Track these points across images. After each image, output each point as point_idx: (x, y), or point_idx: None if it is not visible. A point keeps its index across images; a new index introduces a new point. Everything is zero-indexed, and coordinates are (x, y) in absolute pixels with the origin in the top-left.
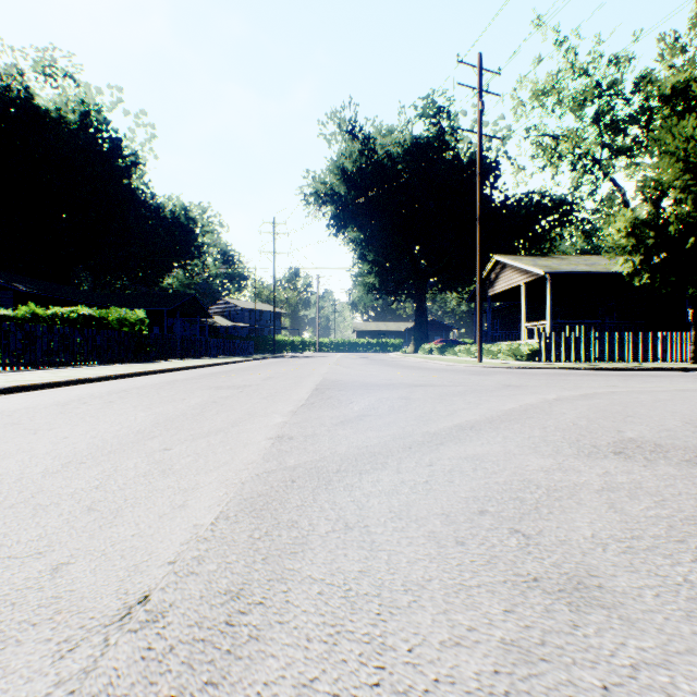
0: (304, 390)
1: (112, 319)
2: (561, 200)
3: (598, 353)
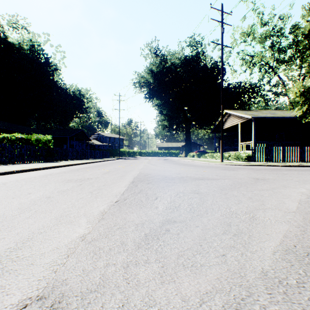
0: (124, 183)
1: (33, 140)
2: (254, 85)
3: (282, 157)
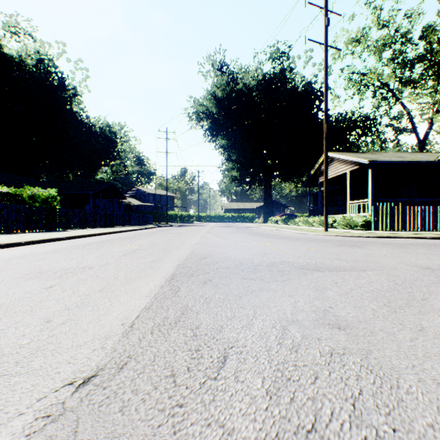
0: (151, 281)
1: (26, 196)
2: (366, 117)
3: (420, 223)
